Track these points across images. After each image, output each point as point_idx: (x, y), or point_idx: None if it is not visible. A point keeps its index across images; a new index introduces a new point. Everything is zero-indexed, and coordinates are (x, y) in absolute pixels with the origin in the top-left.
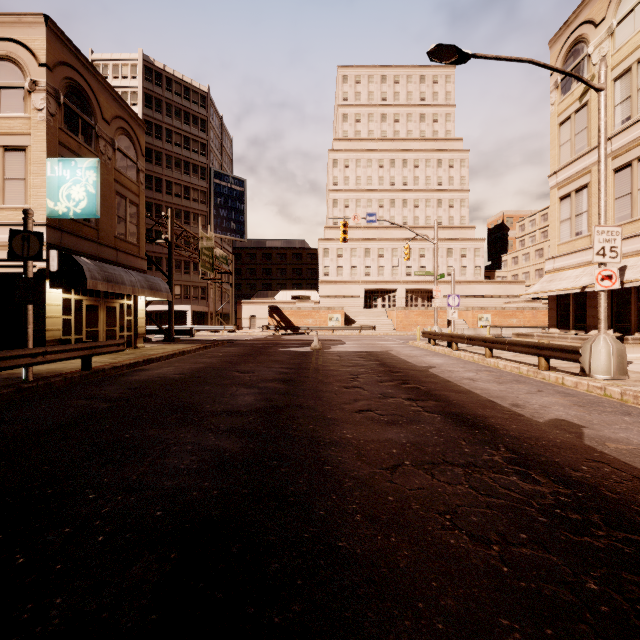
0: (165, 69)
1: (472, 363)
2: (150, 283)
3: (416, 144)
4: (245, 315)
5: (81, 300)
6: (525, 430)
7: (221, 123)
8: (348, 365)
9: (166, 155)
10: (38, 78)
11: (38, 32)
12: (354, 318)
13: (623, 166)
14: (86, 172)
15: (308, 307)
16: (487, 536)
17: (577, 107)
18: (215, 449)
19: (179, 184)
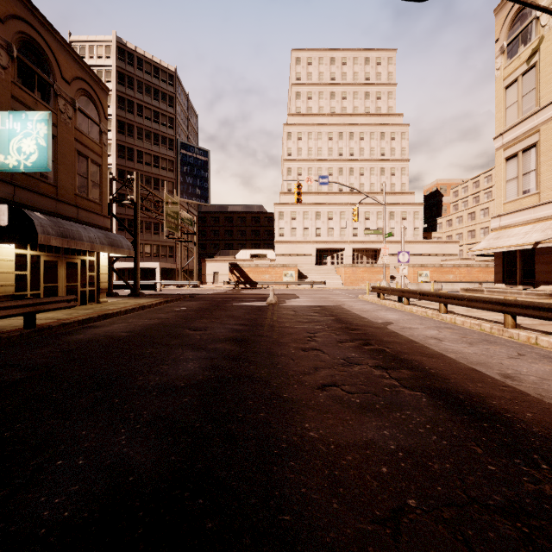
0: (136, 50)
1: (428, 319)
2: (111, 240)
3: (361, 119)
4: (209, 271)
5: (38, 256)
6: (549, 422)
7: (187, 100)
8: (303, 321)
9: (137, 127)
10: None
11: None
12: (306, 274)
13: None
14: (37, 125)
15: (265, 264)
16: None
17: (524, 69)
18: (117, 466)
19: (149, 154)
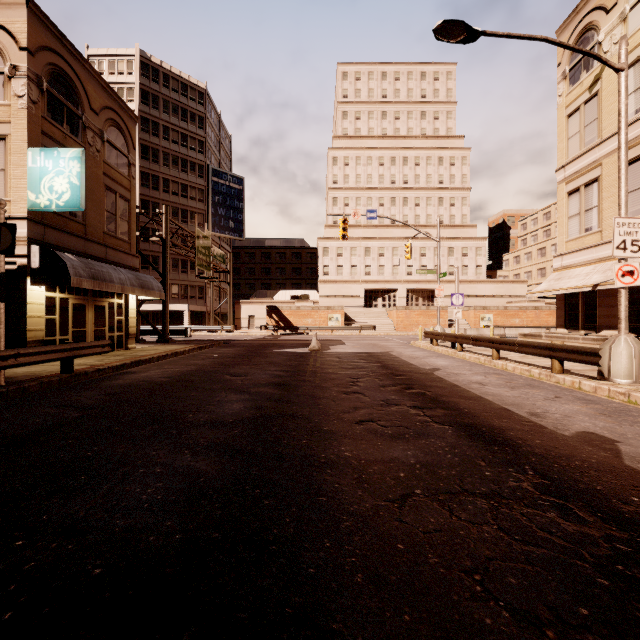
0: (162, 65)
1: (479, 365)
2: (141, 281)
3: (417, 142)
4: (244, 315)
5: (67, 299)
6: (552, 446)
7: (219, 120)
8: (348, 367)
9: (163, 152)
10: (18, 63)
11: (18, 14)
12: (354, 318)
13: (637, 158)
14: (69, 162)
15: (307, 307)
16: (534, 612)
17: (587, 97)
18: (188, 472)
19: (176, 182)
